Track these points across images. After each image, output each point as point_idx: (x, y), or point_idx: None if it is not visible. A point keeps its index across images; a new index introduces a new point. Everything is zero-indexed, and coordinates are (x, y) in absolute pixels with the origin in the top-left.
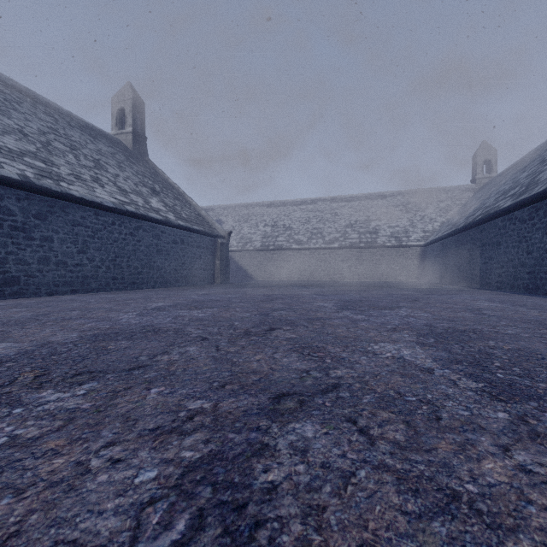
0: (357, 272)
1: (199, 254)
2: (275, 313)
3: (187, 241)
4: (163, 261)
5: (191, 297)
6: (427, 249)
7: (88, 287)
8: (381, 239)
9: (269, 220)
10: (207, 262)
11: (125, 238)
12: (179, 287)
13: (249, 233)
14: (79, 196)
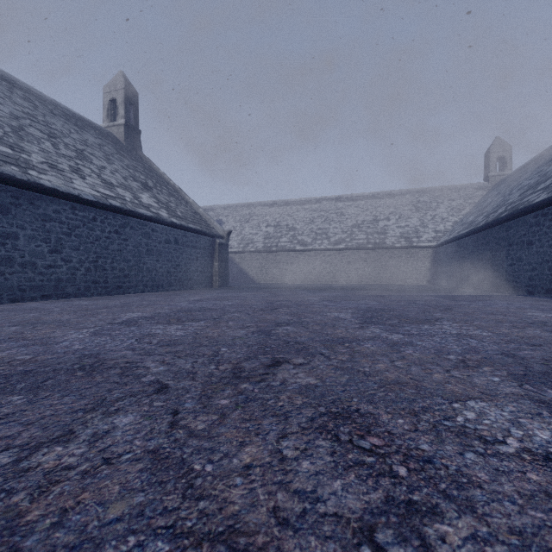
0: (365, 274)
1: (195, 255)
2: (280, 329)
3: (182, 241)
4: (154, 262)
5: (179, 305)
6: (440, 250)
7: (63, 292)
8: (390, 240)
9: (272, 220)
10: (204, 264)
11: (108, 236)
12: (172, 291)
13: (250, 234)
14: (50, 186)
